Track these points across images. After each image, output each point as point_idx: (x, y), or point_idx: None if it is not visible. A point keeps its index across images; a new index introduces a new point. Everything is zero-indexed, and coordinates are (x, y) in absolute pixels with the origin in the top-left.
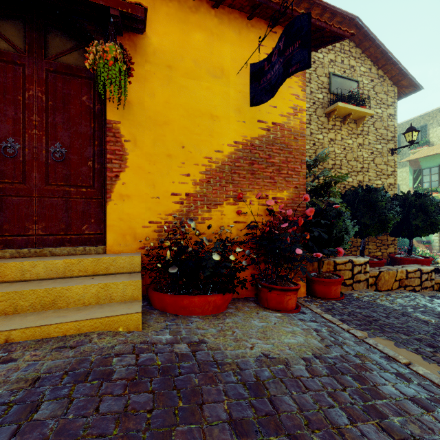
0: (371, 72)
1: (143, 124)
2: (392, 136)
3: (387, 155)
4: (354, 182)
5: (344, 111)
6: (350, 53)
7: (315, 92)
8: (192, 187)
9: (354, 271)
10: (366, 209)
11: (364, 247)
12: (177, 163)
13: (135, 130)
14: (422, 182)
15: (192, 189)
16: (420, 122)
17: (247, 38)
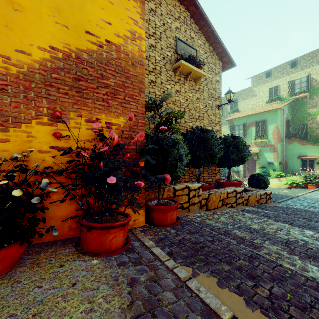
0: (205, 46)
1: None
2: (218, 96)
3: (215, 109)
4: (194, 126)
5: (187, 69)
6: (191, 27)
7: (165, 49)
8: None
9: (190, 195)
10: (200, 144)
11: (199, 175)
12: None
13: None
14: (235, 134)
15: None
16: (233, 97)
17: None
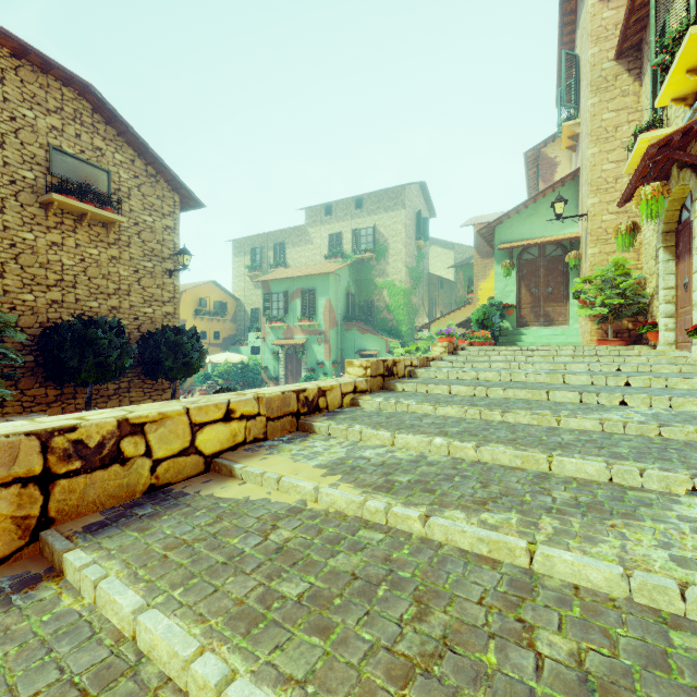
0: (135, 165)
1: None
2: (171, 254)
3: (163, 276)
4: (103, 308)
5: (75, 208)
6: (96, 129)
7: (17, 166)
8: None
9: None
10: (74, 348)
11: (89, 397)
12: None
13: None
14: (272, 309)
15: None
16: (279, 238)
17: None
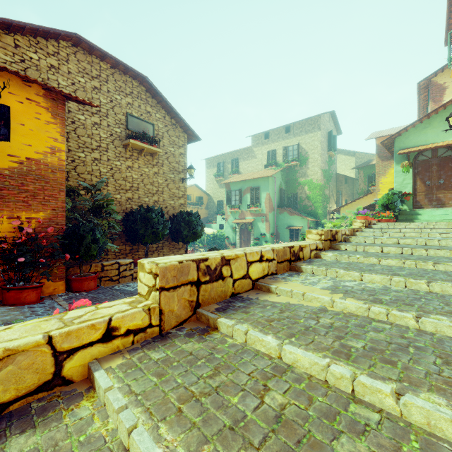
0: (166, 119)
1: None
2: (183, 169)
3: (179, 182)
4: (150, 201)
5: (138, 146)
6: (147, 101)
7: (113, 126)
8: None
9: (121, 269)
10: (142, 224)
11: (147, 251)
12: None
13: None
14: (231, 200)
15: None
16: (235, 156)
17: None
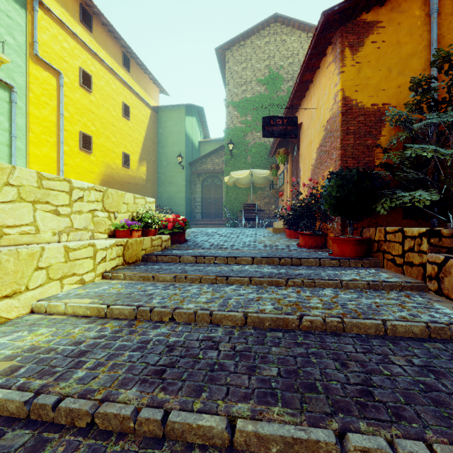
0: None
1: (302, 161)
2: None
3: None
4: None
5: None
6: None
7: None
8: (309, 182)
9: (405, 246)
10: None
11: None
12: (307, 173)
13: (302, 165)
14: None
15: (309, 183)
16: None
17: (319, 80)
